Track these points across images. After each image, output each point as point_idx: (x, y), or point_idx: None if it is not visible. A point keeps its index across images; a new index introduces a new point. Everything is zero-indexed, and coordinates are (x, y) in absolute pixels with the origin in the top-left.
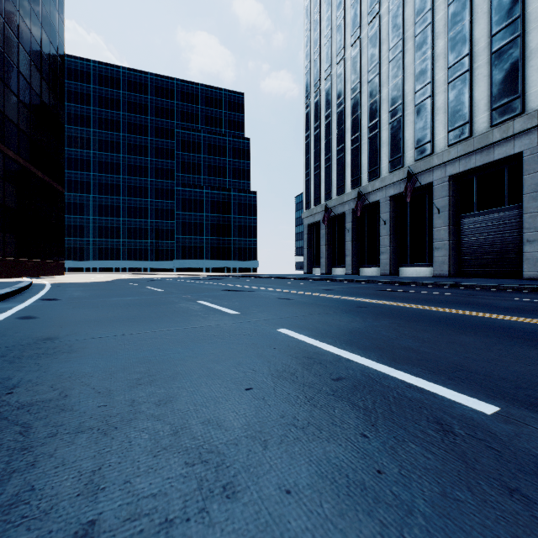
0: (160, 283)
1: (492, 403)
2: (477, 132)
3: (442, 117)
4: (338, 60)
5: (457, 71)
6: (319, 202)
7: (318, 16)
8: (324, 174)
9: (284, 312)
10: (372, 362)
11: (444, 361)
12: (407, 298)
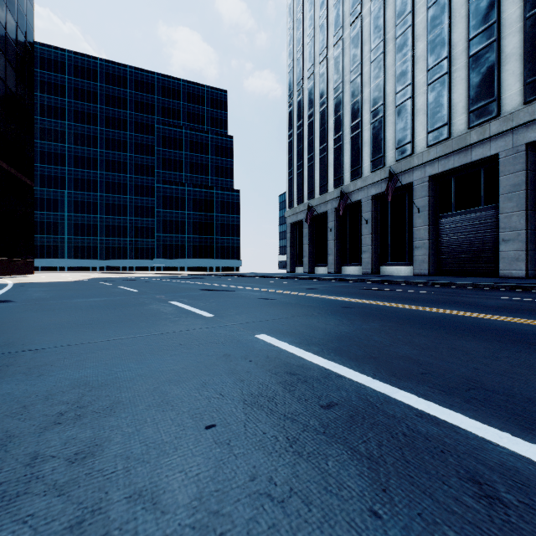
0: (135, 283)
1: (532, 441)
2: (456, 133)
3: (422, 118)
4: (321, 59)
5: (436, 74)
6: (302, 201)
7: (301, 15)
8: (306, 173)
9: (265, 314)
10: (369, 379)
11: (452, 375)
12: (392, 297)
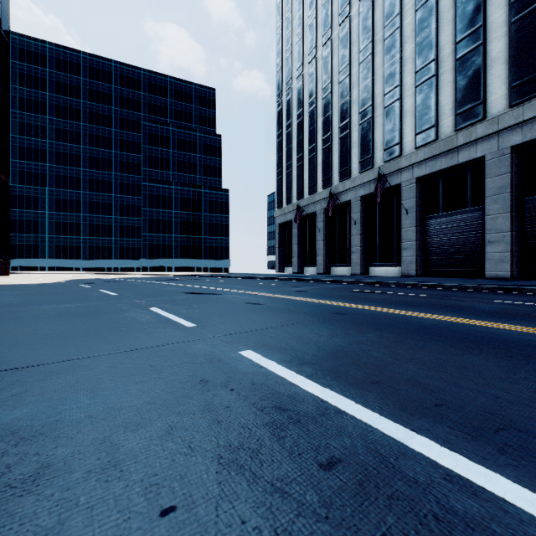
0: (117, 285)
1: None
2: (443, 136)
3: (410, 120)
4: (310, 59)
5: (424, 76)
6: (291, 201)
7: (290, 14)
8: (295, 173)
9: (252, 322)
10: (375, 416)
11: (471, 408)
12: (384, 300)
